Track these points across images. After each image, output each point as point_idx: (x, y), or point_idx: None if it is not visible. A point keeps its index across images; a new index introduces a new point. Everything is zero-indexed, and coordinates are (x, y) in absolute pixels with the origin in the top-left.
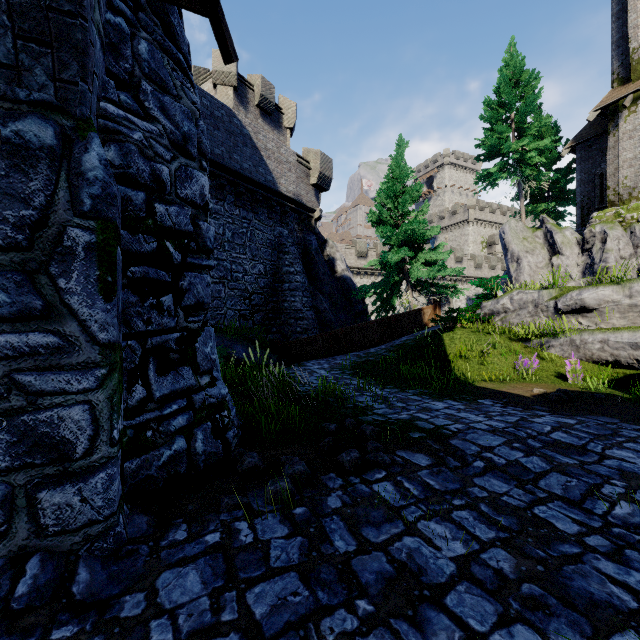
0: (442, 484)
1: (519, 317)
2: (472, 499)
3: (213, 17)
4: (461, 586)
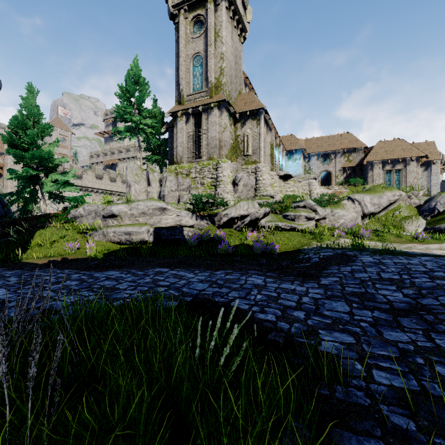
0: None
1: (87, 219)
2: None
3: None
4: None
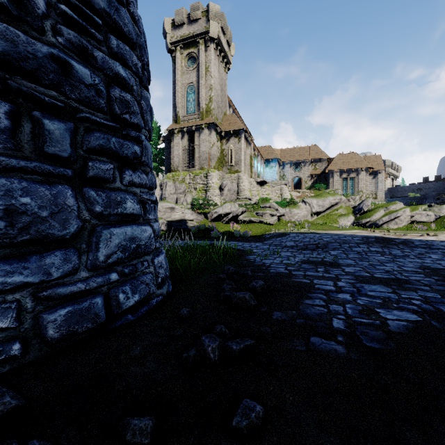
0: None
1: None
2: None
3: None
4: None
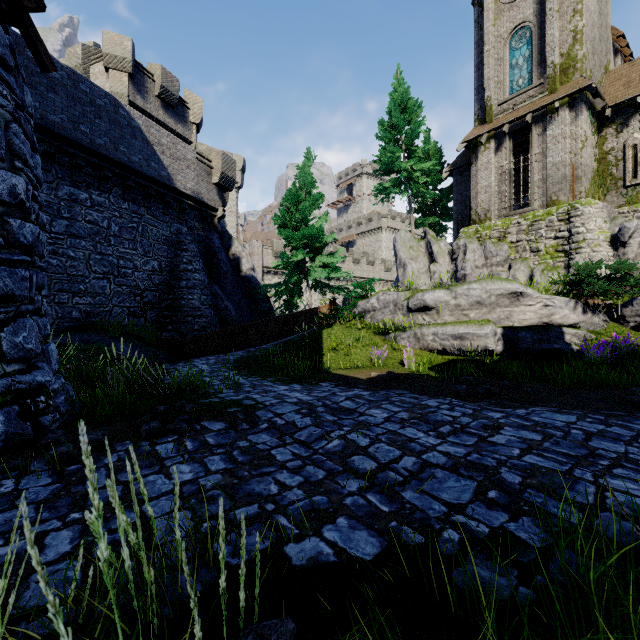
0: (218, 441)
1: (383, 315)
2: (233, 448)
3: (23, 29)
4: (165, 497)
